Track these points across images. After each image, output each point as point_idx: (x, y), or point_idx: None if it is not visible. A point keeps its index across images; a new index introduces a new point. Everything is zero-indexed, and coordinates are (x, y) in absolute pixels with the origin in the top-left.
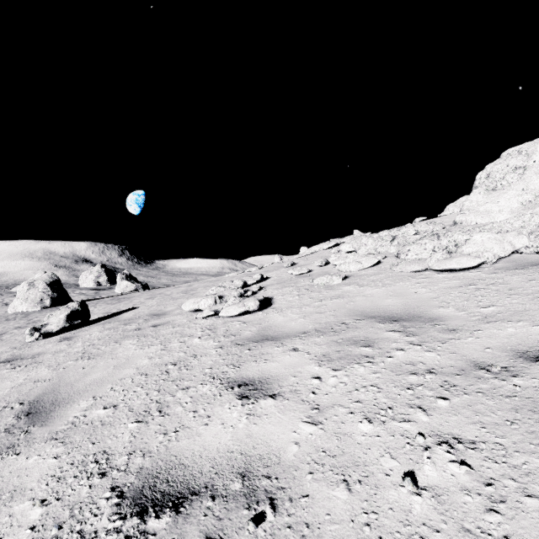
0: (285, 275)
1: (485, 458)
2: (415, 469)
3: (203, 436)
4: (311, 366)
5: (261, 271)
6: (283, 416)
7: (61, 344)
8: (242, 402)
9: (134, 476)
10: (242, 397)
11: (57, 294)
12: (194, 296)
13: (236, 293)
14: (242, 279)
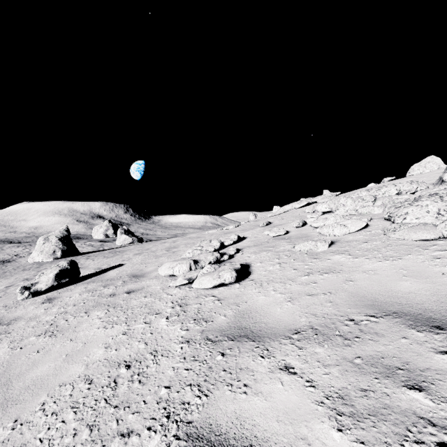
0: (262, 236)
1: None
2: None
3: None
4: (324, 427)
5: (238, 230)
6: None
7: (40, 308)
8: None
9: None
10: None
11: (67, 247)
12: (174, 255)
13: (212, 258)
14: (220, 239)
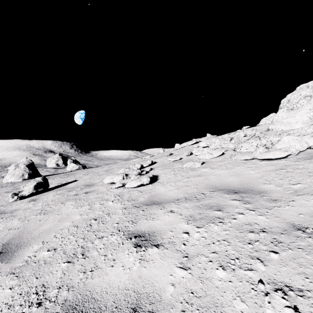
0: (166, 161)
1: (312, 305)
2: (260, 312)
3: (109, 275)
4: (182, 224)
5: (152, 158)
6: (163, 262)
7: (29, 204)
8: (136, 249)
9: (60, 306)
10: (137, 246)
11: (32, 171)
12: (111, 174)
13: (136, 172)
14: (140, 163)
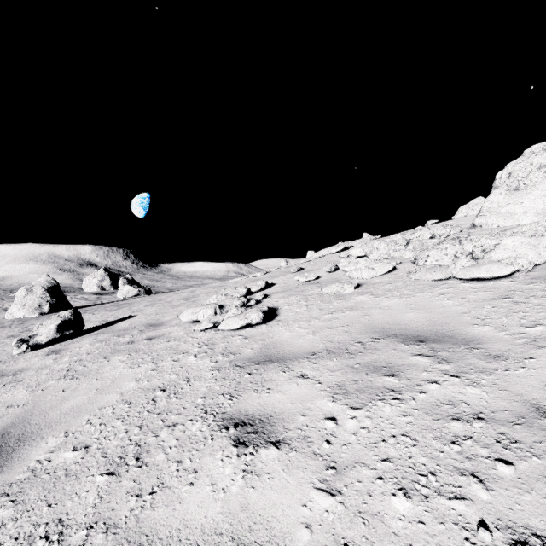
0: (292, 282)
1: None
2: None
3: (185, 504)
4: (323, 401)
5: (266, 277)
6: (289, 477)
7: (47, 359)
8: (237, 450)
9: None
10: (239, 444)
11: (56, 300)
12: (194, 304)
13: (238, 302)
14: (246, 285)
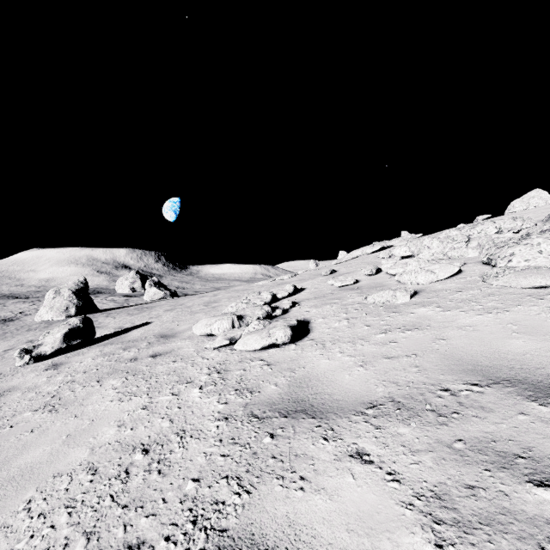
0: (324, 287)
1: None
2: None
3: None
4: (415, 541)
5: (294, 280)
6: None
7: (42, 375)
8: None
9: None
10: None
11: (82, 302)
12: (214, 311)
13: (260, 312)
14: (271, 290)
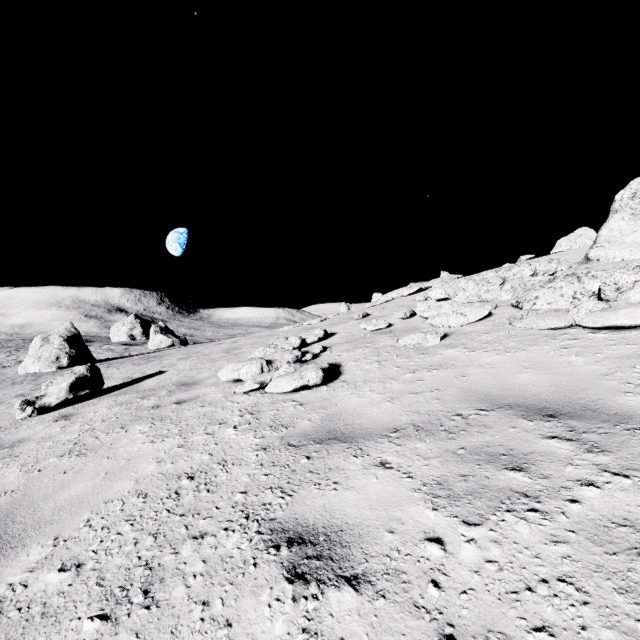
0: (357, 331)
1: None
2: None
3: None
4: (419, 509)
5: (324, 324)
6: None
7: (54, 426)
8: (293, 589)
9: None
10: (295, 577)
11: (76, 351)
12: (237, 358)
13: (290, 357)
14: (300, 335)
